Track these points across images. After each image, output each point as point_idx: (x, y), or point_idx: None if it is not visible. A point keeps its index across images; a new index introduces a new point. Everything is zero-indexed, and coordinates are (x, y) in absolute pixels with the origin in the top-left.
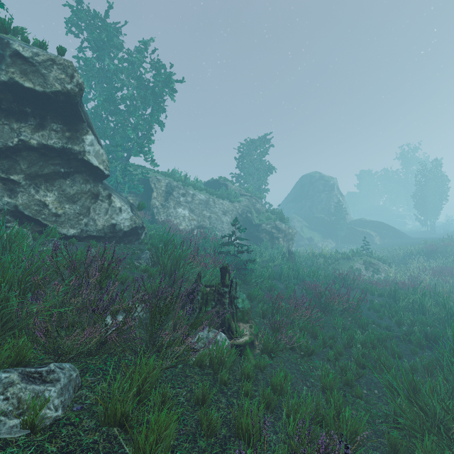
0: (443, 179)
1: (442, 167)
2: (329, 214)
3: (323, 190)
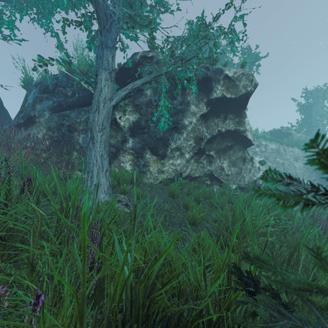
0: None
1: None
2: None
3: None
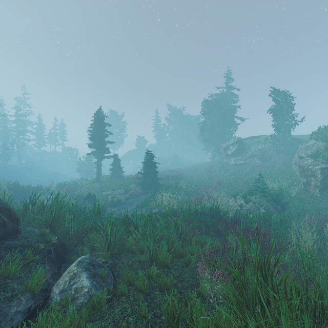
0: None
1: None
2: None
3: None
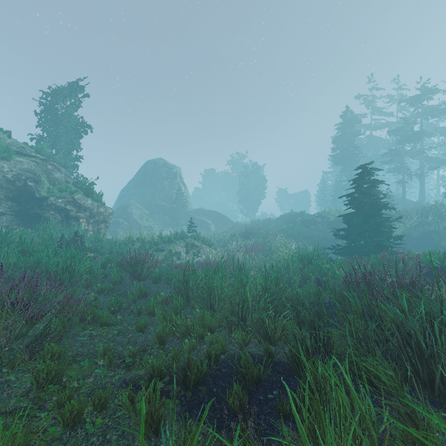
0: (260, 180)
1: (259, 170)
2: (171, 202)
3: (166, 177)
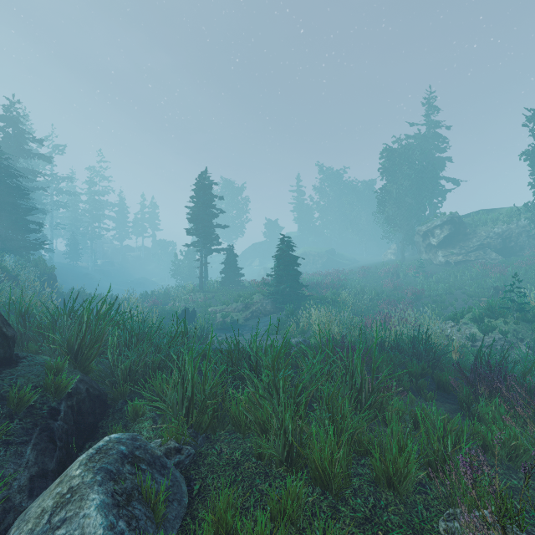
0: None
1: None
2: None
3: None
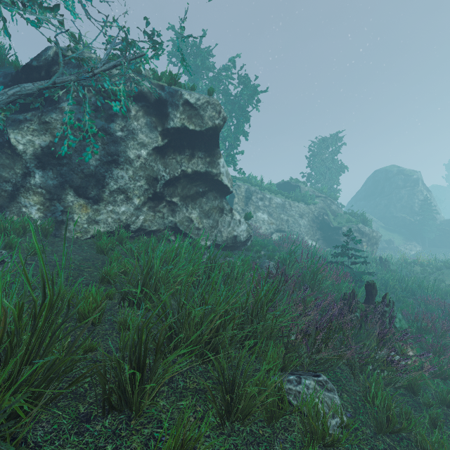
0: None
1: None
2: (412, 213)
3: (403, 186)
